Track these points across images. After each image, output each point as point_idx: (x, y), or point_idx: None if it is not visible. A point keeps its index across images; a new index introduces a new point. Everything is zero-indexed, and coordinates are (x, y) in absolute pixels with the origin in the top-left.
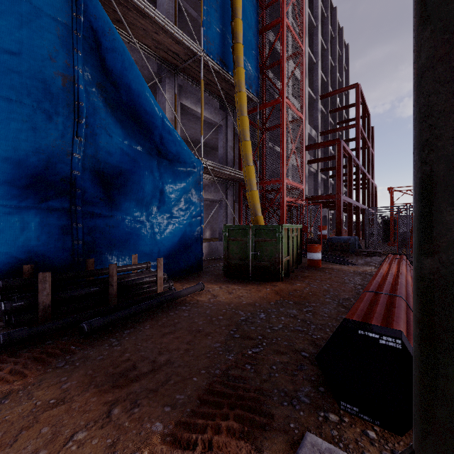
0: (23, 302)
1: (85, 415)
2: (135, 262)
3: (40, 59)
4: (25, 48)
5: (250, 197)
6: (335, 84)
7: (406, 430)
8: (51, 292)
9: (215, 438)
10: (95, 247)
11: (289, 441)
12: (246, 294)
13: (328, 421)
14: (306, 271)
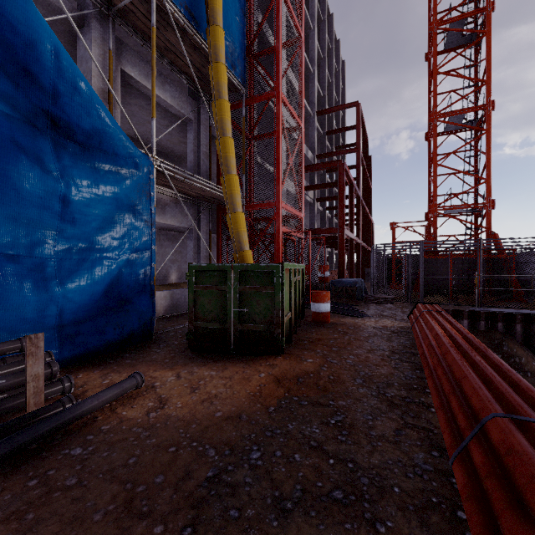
0: None
1: None
2: None
3: None
4: None
5: (232, 222)
6: (332, 103)
7: None
8: None
9: None
10: None
11: None
12: (224, 390)
13: None
14: (312, 330)
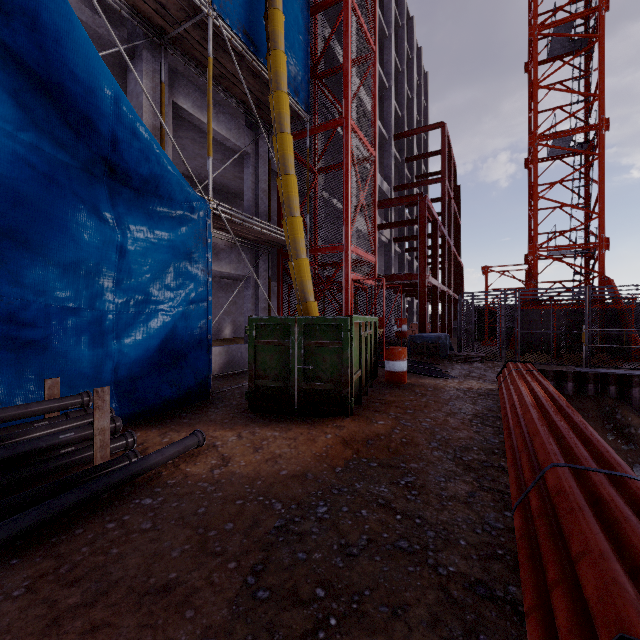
0: None
1: None
2: (54, 394)
3: None
4: None
5: (295, 270)
6: (413, 123)
7: None
8: None
9: None
10: None
11: None
12: (288, 450)
13: None
14: (386, 392)
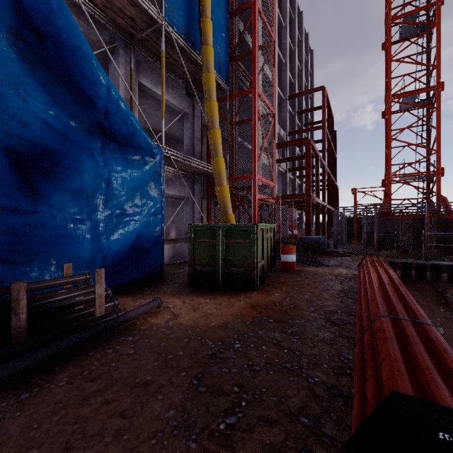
0: None
1: None
2: (69, 273)
3: None
4: None
5: (219, 193)
6: (302, 87)
7: None
8: None
9: None
10: (4, 256)
11: None
12: (215, 311)
13: None
14: (281, 275)
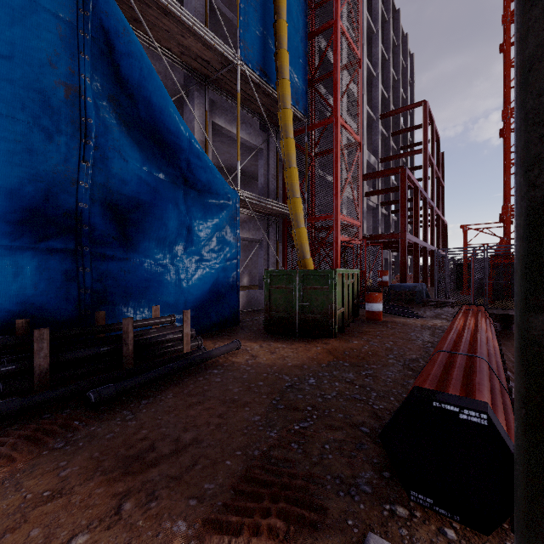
0: (14, 366)
1: (88, 511)
2: (157, 315)
3: (37, 64)
4: (19, 51)
5: (296, 236)
6: (398, 101)
7: (493, 528)
8: (50, 353)
9: (253, 541)
10: (106, 297)
11: (347, 543)
12: (292, 354)
13: (396, 516)
14: (364, 325)
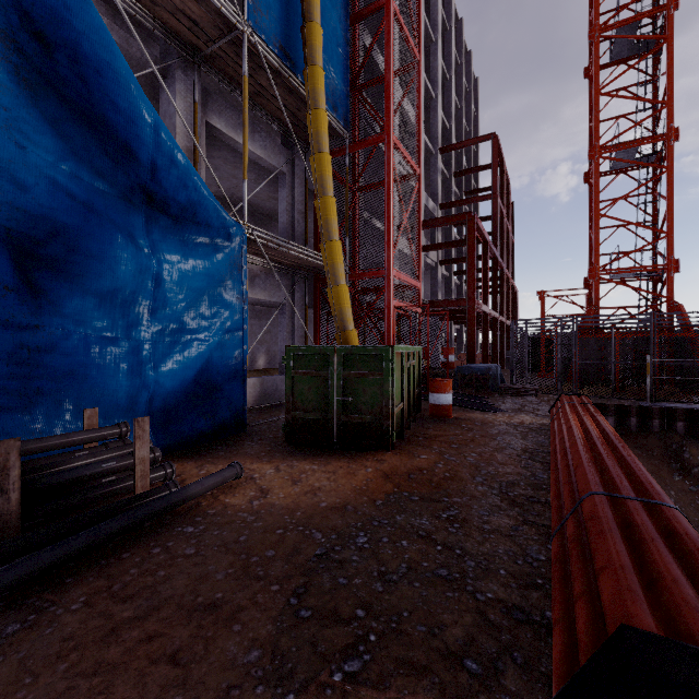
0: None
1: None
2: (93, 424)
3: None
4: None
5: (333, 297)
6: (461, 135)
7: None
8: None
9: None
10: None
11: None
12: (327, 484)
13: None
14: (430, 426)
